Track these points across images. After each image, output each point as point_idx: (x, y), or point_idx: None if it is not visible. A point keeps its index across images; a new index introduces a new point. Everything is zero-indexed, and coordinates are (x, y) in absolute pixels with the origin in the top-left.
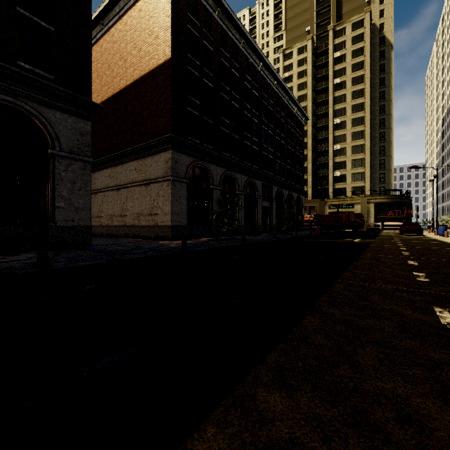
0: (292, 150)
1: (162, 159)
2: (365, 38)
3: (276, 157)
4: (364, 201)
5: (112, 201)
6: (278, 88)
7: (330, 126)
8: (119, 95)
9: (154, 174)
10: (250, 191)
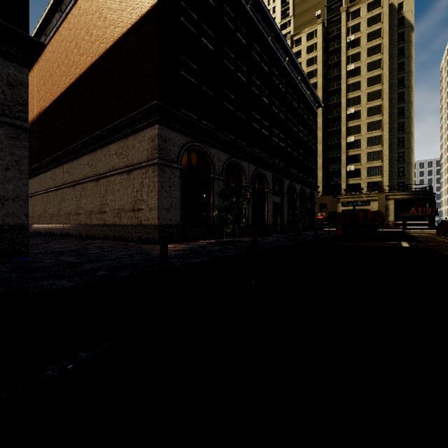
0: (304, 139)
1: (146, 137)
2: (383, 18)
3: (288, 145)
4: (382, 197)
5: (90, 194)
6: (289, 66)
7: (342, 117)
8: (98, 63)
9: (137, 158)
10: (259, 184)
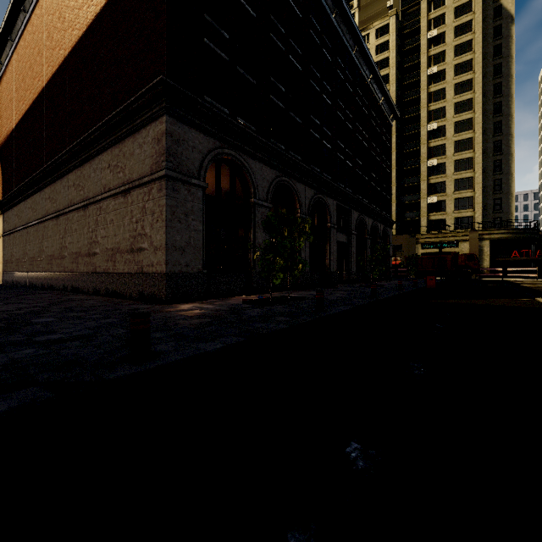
0: (377, 159)
1: (149, 137)
2: (475, 7)
3: (357, 165)
4: (475, 237)
5: (77, 229)
6: (359, 59)
7: (422, 134)
8: (86, 36)
9: (137, 171)
10: (319, 216)
